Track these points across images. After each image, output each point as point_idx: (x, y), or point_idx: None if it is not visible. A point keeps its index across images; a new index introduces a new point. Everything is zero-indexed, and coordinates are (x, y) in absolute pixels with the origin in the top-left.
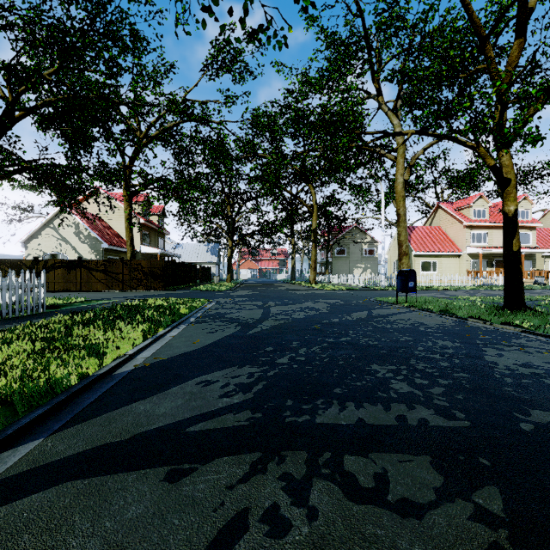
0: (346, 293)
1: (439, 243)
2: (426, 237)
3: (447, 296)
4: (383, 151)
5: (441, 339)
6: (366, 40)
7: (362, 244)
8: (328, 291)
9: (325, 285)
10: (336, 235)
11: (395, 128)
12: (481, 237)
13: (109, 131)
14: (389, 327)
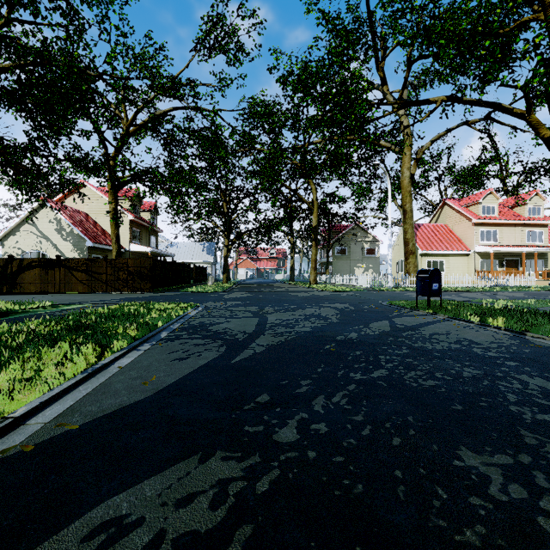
0: (352, 295)
1: (446, 242)
2: (432, 235)
3: (466, 298)
4: (388, 144)
5: (523, 372)
6: (371, 24)
7: (363, 243)
8: (332, 293)
9: (326, 286)
10: (336, 233)
11: (401, 119)
12: (491, 235)
13: (71, 101)
14: (432, 349)
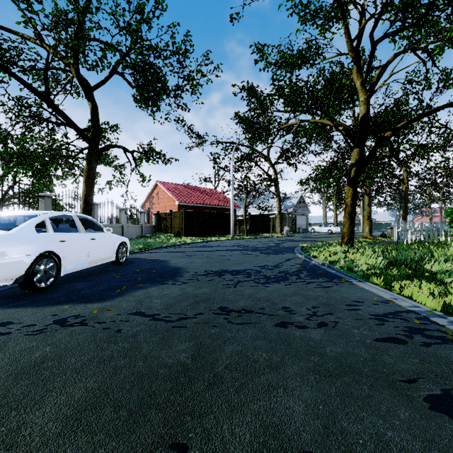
0: None
1: None
2: None
3: None
4: None
5: None
6: None
7: None
8: None
9: None
10: None
11: None
12: None
13: None
14: None
